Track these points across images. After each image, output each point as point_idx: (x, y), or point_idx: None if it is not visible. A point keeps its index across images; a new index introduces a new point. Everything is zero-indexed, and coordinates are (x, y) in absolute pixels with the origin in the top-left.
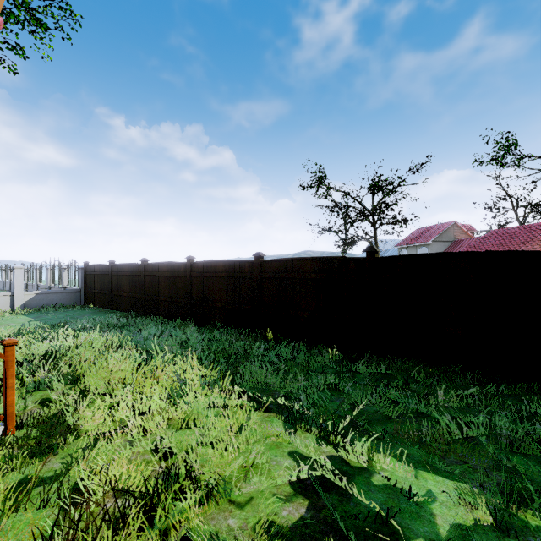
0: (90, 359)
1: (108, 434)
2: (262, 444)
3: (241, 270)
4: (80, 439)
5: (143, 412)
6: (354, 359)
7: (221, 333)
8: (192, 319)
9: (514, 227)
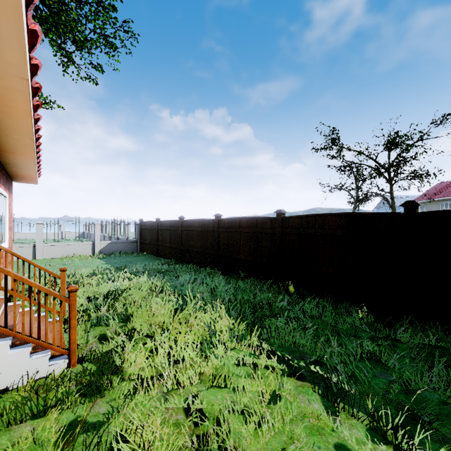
0: (137, 302)
1: (146, 384)
2: (300, 424)
3: (263, 225)
4: (124, 382)
5: (177, 360)
6: (389, 323)
7: (245, 284)
8: (219, 268)
9: None
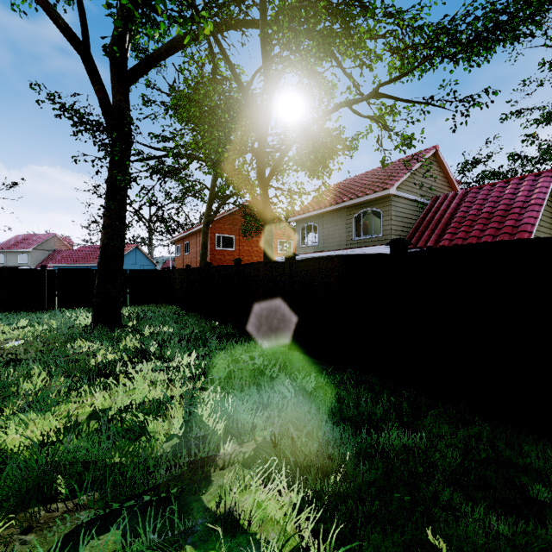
0: None
1: None
2: None
3: None
4: None
5: None
6: None
7: None
8: None
9: (95, 246)
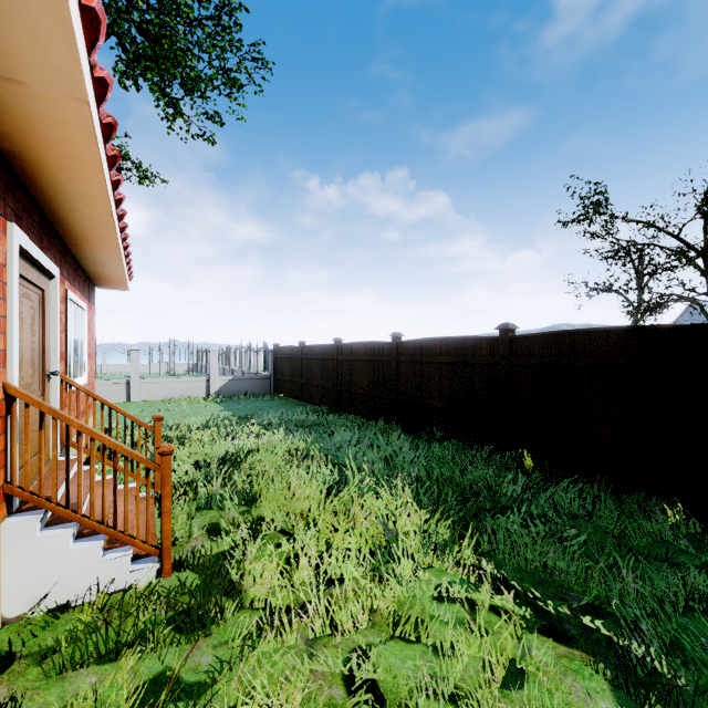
0: (268, 473)
1: (278, 621)
2: None
3: (474, 351)
4: (243, 612)
5: (331, 579)
6: None
7: (444, 450)
8: (398, 422)
9: None
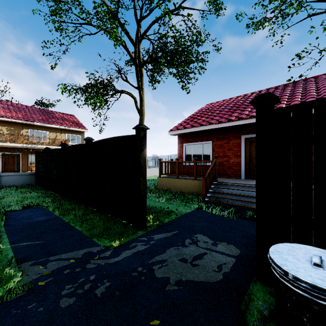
0: None
1: None
2: None
3: None
4: None
5: None
6: None
7: None
8: None
9: None
